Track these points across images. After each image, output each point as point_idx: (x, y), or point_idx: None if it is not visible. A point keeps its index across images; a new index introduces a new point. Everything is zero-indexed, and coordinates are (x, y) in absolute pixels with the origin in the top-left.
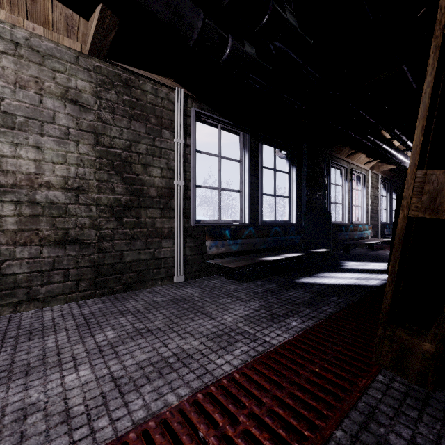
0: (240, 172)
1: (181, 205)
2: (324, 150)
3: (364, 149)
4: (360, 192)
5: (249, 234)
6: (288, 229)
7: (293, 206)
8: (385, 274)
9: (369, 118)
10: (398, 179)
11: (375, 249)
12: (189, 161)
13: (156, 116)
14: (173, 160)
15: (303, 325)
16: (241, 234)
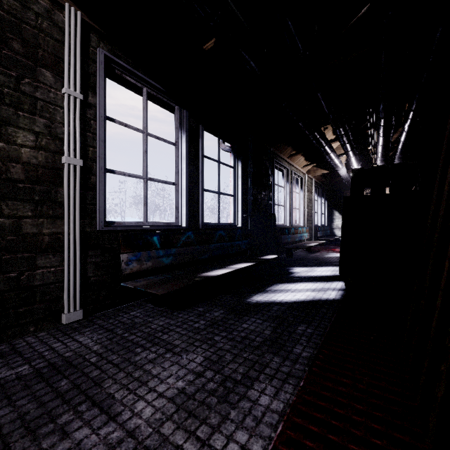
0: (176, 159)
1: (76, 197)
2: (269, 147)
3: (305, 150)
4: (298, 195)
5: (187, 241)
6: (234, 232)
7: (238, 206)
8: (337, 281)
9: (325, 106)
10: (326, 184)
11: (312, 252)
12: (93, 130)
13: (24, 40)
14: (61, 123)
15: (279, 403)
16: (176, 241)
